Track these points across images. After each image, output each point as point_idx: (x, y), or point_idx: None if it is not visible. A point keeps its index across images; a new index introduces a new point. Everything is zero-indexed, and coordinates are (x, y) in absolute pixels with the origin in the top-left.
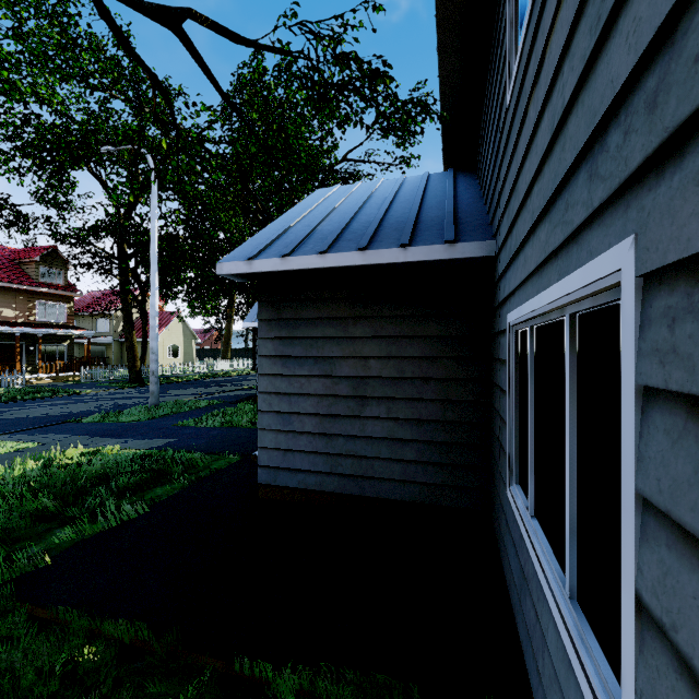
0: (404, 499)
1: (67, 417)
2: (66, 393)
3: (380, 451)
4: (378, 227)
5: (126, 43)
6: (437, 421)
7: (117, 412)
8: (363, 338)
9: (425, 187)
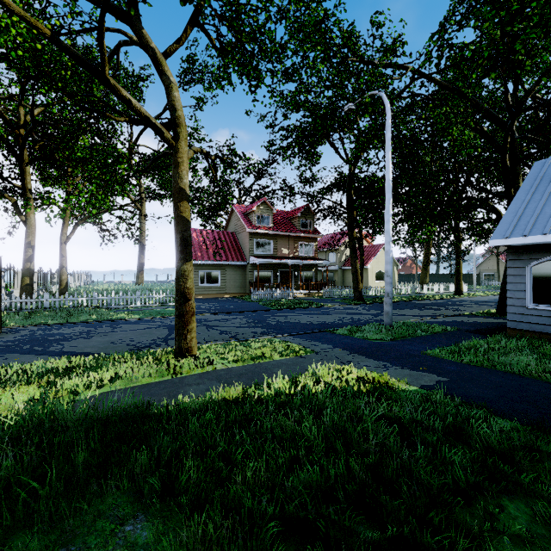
0: None
1: (323, 326)
2: (316, 305)
3: None
4: None
5: None
6: None
7: (358, 327)
8: None
9: None
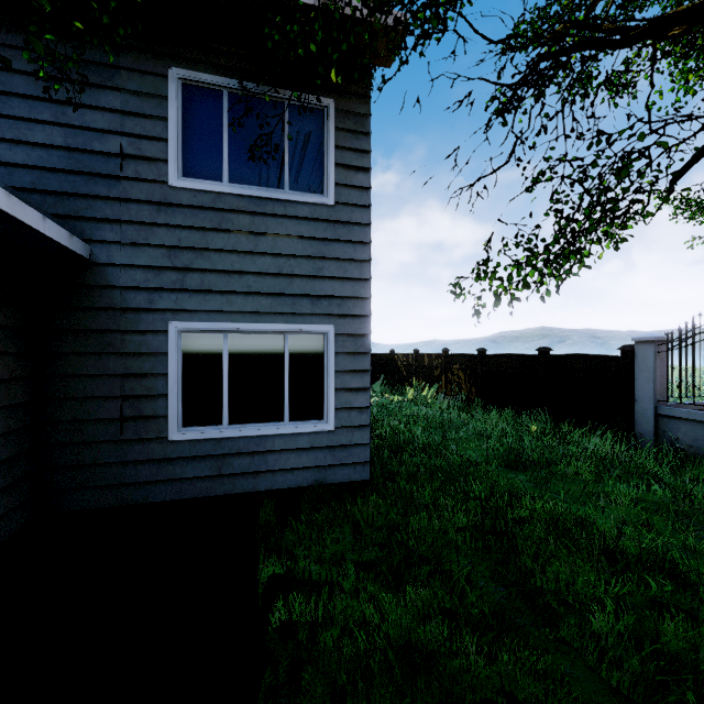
0: None
1: None
2: None
3: None
4: None
5: None
6: (0, 434)
7: None
8: None
9: None
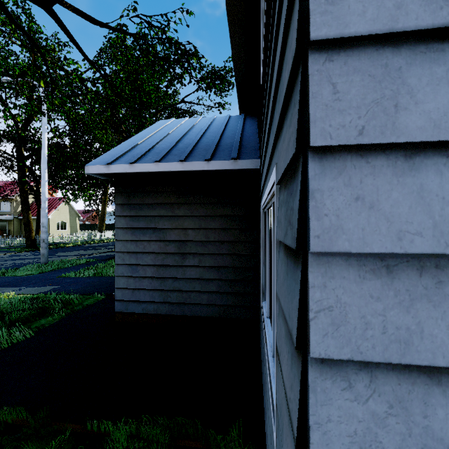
0: (209, 316)
1: None
2: None
3: (195, 287)
4: (194, 147)
5: (9, 14)
6: (229, 267)
7: (14, 269)
8: (184, 216)
9: (226, 124)
